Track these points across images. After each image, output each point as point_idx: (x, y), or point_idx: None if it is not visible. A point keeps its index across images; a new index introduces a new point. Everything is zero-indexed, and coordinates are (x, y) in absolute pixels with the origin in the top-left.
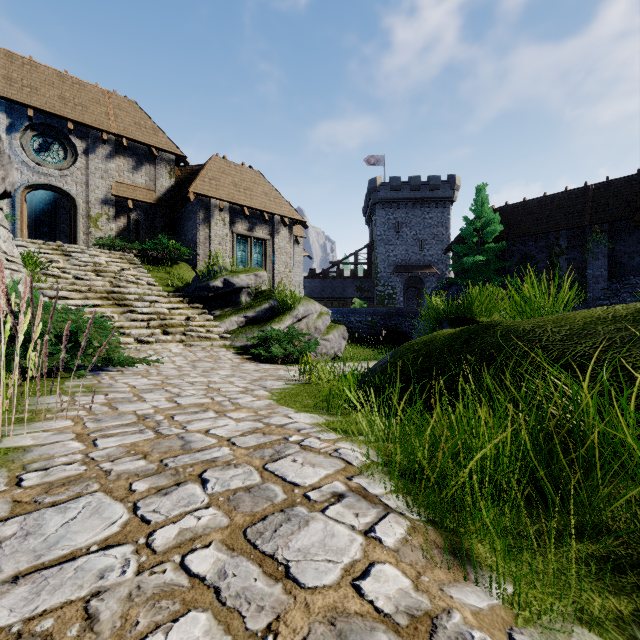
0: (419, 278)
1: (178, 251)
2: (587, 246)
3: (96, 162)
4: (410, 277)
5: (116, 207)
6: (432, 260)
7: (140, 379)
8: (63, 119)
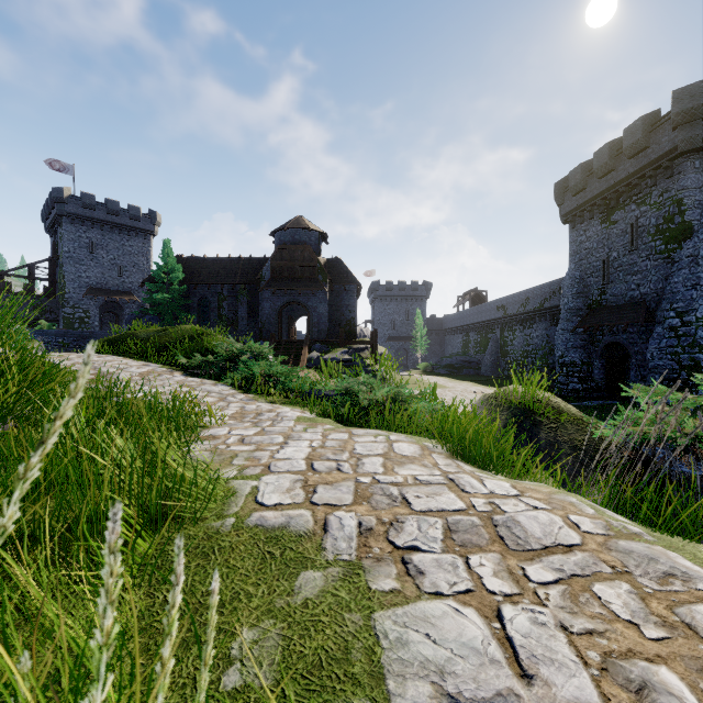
0: (118, 304)
1: None
2: (238, 297)
3: None
4: (107, 302)
5: None
6: (133, 287)
7: None
8: None
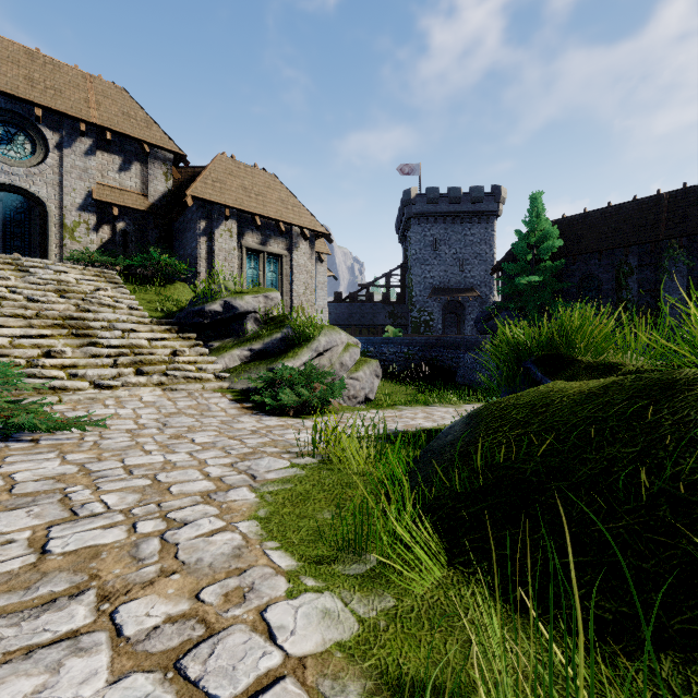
0: (459, 303)
1: (173, 268)
2: (662, 264)
3: (72, 159)
4: (449, 301)
5: (98, 214)
6: (474, 282)
7: (47, 462)
8: (29, 104)
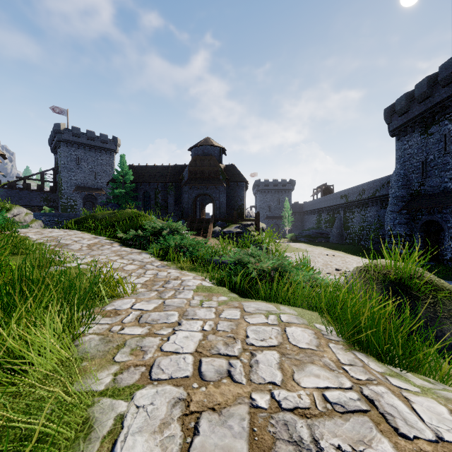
0: (94, 196)
1: None
2: (168, 191)
3: None
4: (88, 195)
5: None
6: (103, 186)
7: None
8: None
